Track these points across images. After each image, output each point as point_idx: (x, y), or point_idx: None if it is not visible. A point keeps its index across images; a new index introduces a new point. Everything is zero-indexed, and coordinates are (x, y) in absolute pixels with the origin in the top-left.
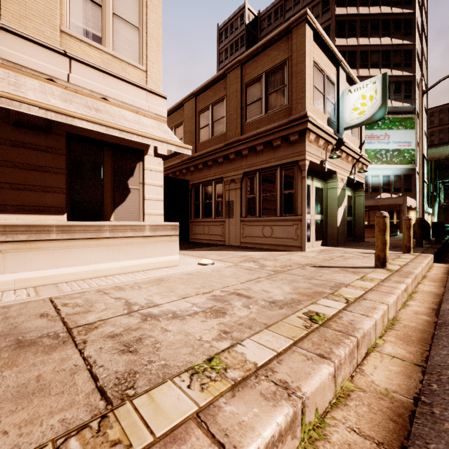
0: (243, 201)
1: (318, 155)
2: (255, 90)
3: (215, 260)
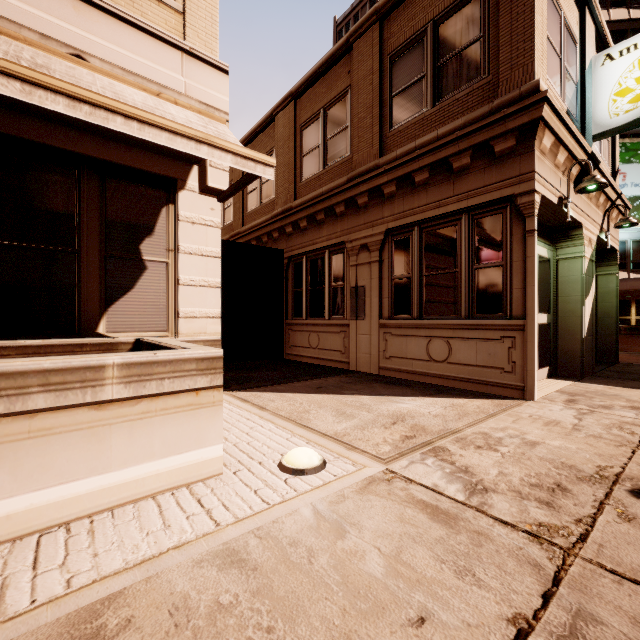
0: (384, 287)
1: (554, 184)
2: (411, 63)
3: (329, 440)
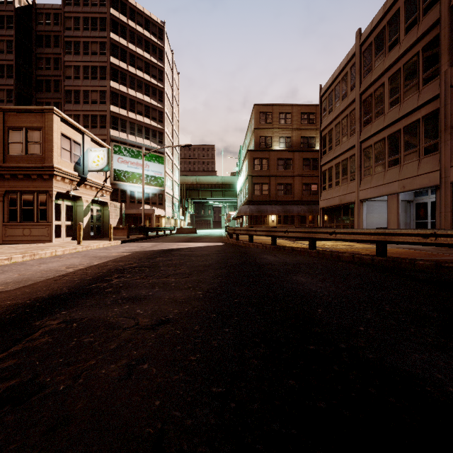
0: (5, 211)
1: (65, 188)
2: (17, 136)
3: None
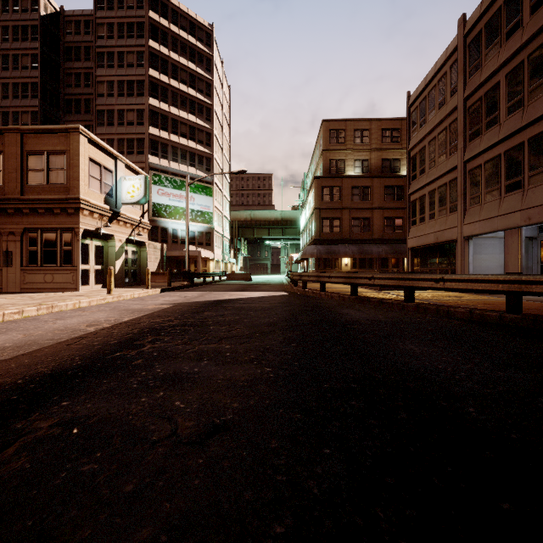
0: (24, 252)
1: (93, 224)
2: (37, 161)
3: None
